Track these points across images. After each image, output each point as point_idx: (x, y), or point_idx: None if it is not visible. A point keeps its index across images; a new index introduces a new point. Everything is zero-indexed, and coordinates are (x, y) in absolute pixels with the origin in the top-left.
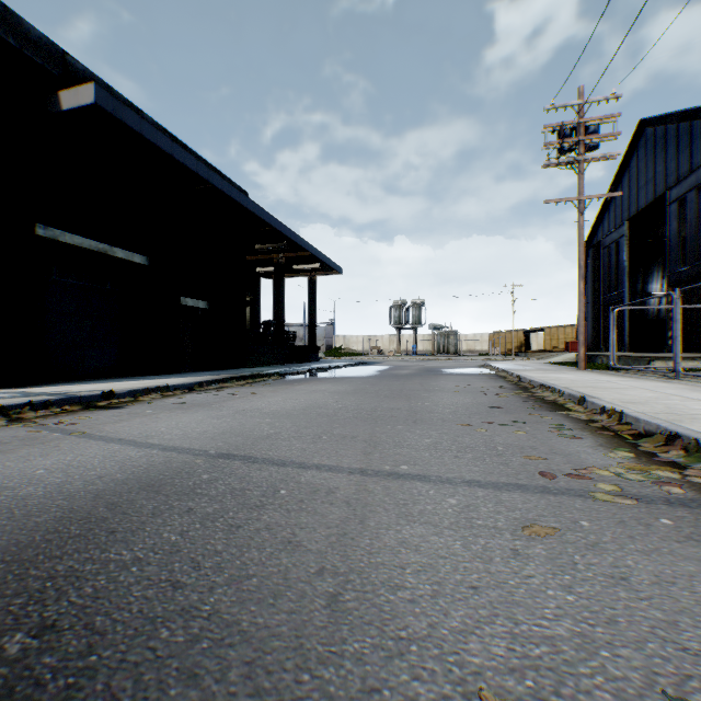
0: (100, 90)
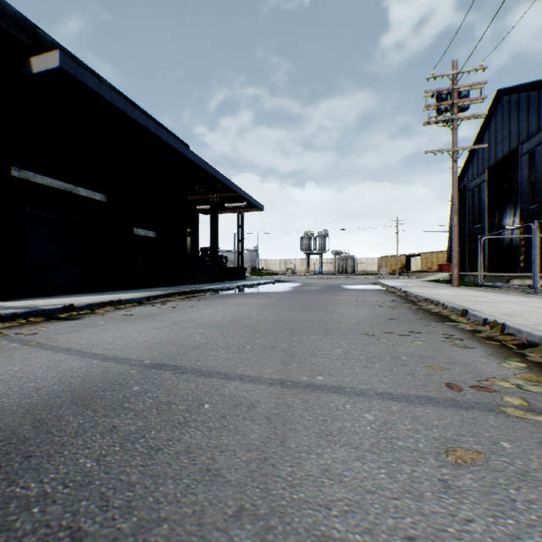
0: (64, 56)
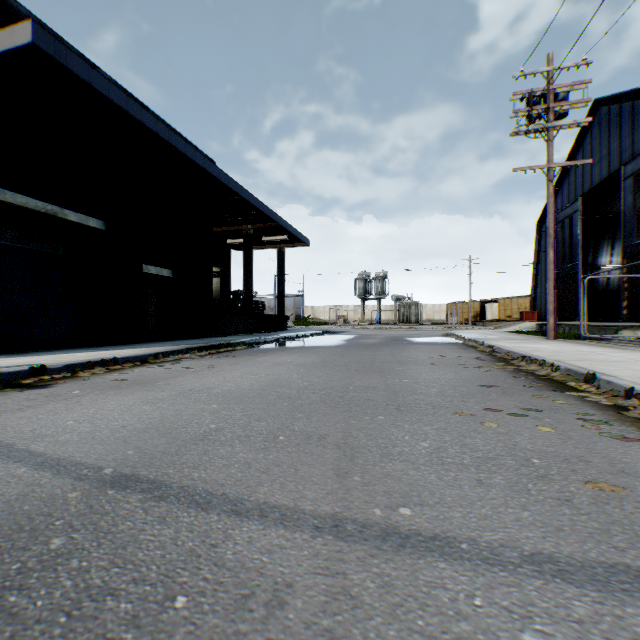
0: (38, 29)
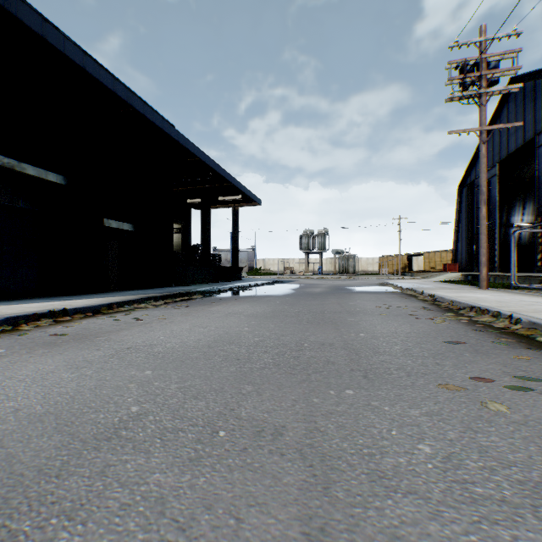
0: None
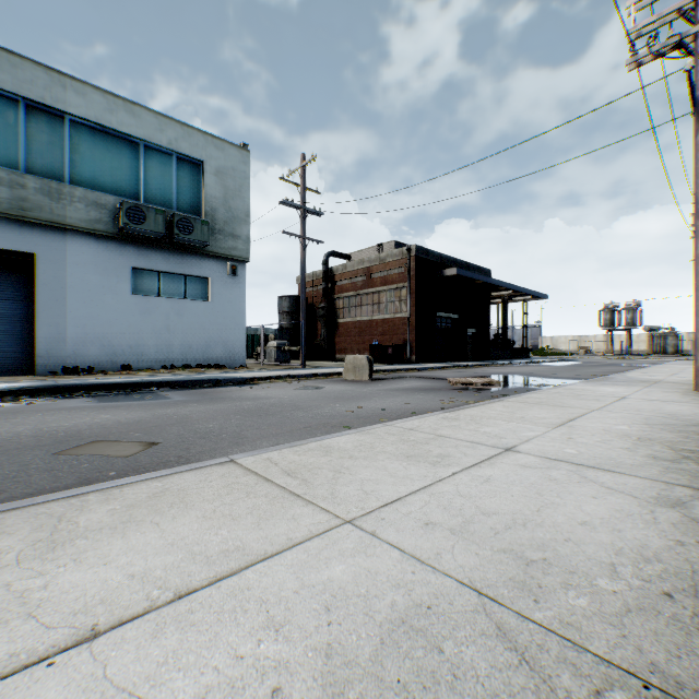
0: (457, 269)
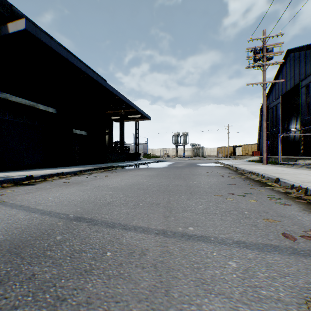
0: (28, 22)
